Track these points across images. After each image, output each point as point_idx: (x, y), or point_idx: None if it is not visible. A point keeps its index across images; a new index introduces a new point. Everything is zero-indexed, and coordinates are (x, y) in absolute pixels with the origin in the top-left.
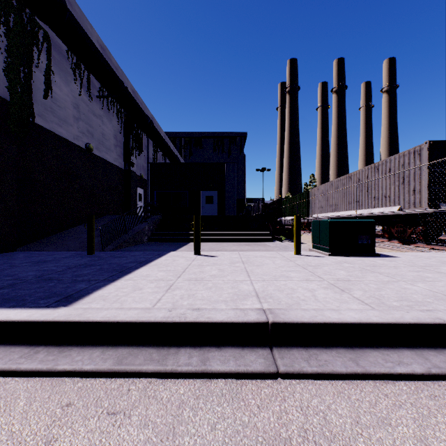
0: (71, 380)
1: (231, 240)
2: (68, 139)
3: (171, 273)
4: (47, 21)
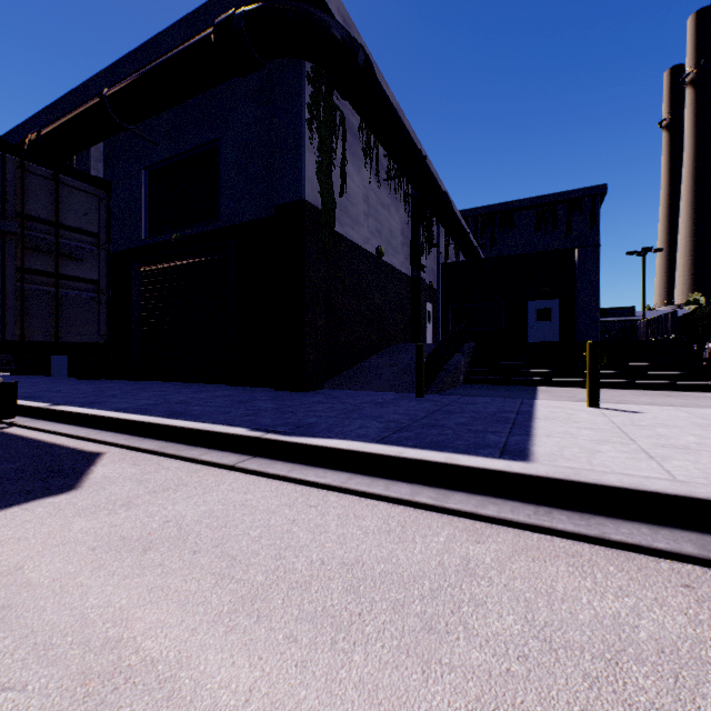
0: (641, 557)
1: (617, 385)
2: (359, 245)
3: (605, 433)
4: (352, 98)
